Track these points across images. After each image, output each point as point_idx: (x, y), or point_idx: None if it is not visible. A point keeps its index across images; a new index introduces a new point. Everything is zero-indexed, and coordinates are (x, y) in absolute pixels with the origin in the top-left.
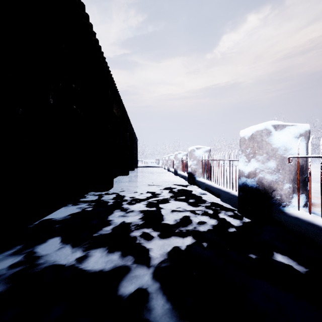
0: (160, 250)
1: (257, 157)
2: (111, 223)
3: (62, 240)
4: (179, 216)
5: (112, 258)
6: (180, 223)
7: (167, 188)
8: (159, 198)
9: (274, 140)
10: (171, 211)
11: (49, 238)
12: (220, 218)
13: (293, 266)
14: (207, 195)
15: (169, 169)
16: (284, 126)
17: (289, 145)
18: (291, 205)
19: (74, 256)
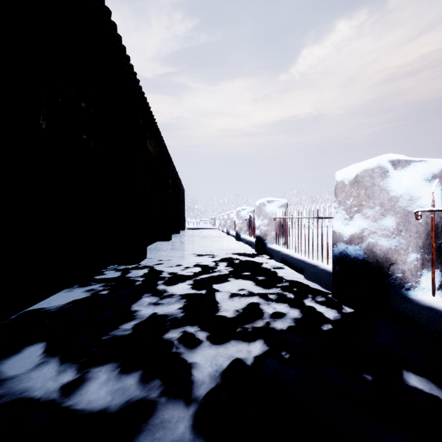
0: (211, 366)
1: (365, 212)
2: (134, 317)
3: (47, 348)
4: (243, 304)
5: (127, 384)
6: (244, 315)
7: (226, 259)
8: (213, 275)
9: (393, 184)
10: (230, 295)
11: (26, 344)
12: (306, 307)
13: (440, 398)
14: (283, 269)
15: (229, 232)
16: (407, 162)
17: (416, 192)
18: (419, 286)
19: (60, 380)
